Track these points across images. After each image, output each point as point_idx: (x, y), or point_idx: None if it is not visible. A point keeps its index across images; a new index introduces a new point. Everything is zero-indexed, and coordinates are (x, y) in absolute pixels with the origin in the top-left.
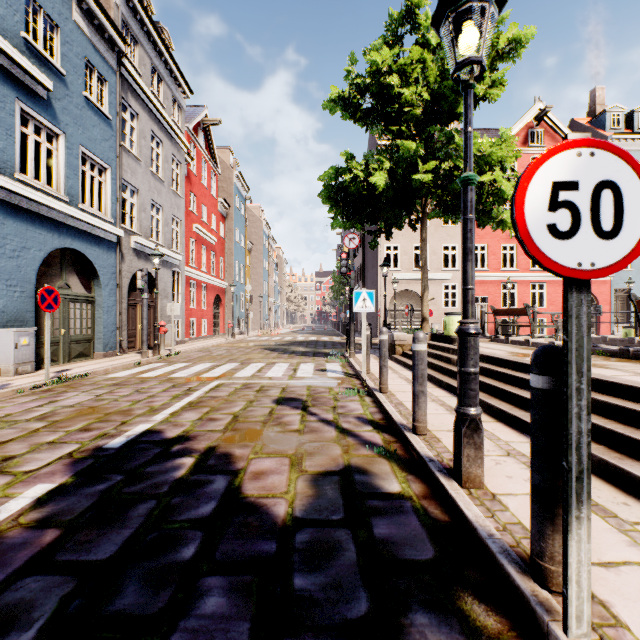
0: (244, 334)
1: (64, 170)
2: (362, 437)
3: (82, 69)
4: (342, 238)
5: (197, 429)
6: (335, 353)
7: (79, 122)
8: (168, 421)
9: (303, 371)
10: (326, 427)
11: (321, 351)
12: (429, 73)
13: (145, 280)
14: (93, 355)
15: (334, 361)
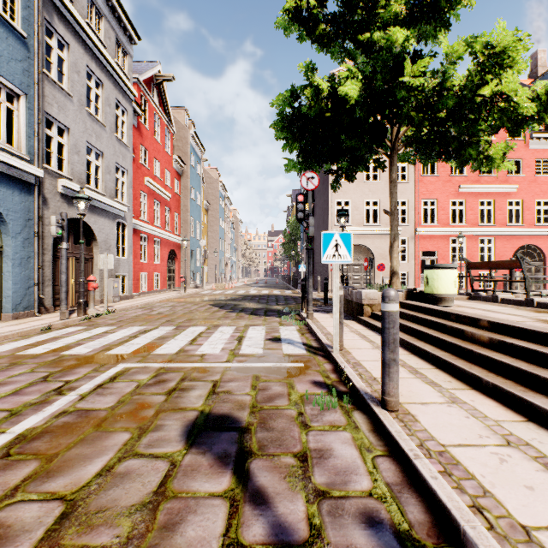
0: (199, 287)
1: None
2: None
3: None
4: (292, 200)
5: None
6: (289, 311)
7: None
8: None
9: (250, 342)
10: None
11: (273, 308)
12: None
13: (63, 227)
14: None
15: (289, 323)
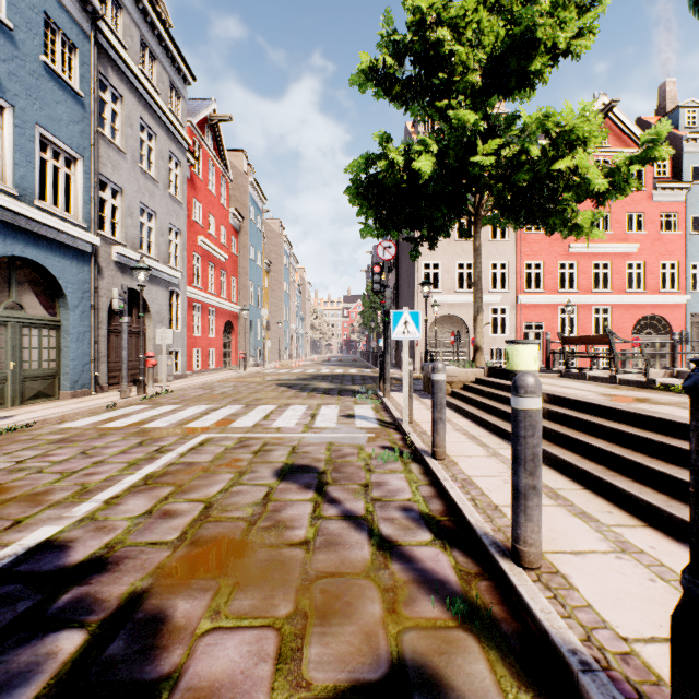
0: (260, 366)
1: (12, 155)
2: (417, 561)
3: (39, 27)
4: (373, 258)
5: (131, 539)
6: (365, 391)
7: (35, 94)
8: (92, 519)
9: (324, 418)
10: (353, 533)
11: (348, 388)
12: (488, 30)
13: (125, 299)
14: (58, 395)
15: (364, 402)
